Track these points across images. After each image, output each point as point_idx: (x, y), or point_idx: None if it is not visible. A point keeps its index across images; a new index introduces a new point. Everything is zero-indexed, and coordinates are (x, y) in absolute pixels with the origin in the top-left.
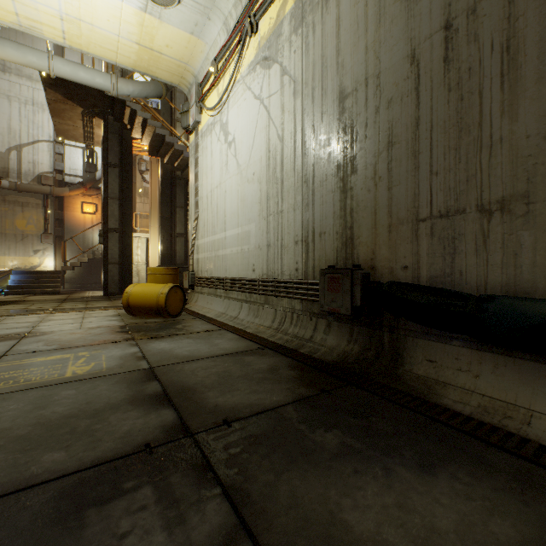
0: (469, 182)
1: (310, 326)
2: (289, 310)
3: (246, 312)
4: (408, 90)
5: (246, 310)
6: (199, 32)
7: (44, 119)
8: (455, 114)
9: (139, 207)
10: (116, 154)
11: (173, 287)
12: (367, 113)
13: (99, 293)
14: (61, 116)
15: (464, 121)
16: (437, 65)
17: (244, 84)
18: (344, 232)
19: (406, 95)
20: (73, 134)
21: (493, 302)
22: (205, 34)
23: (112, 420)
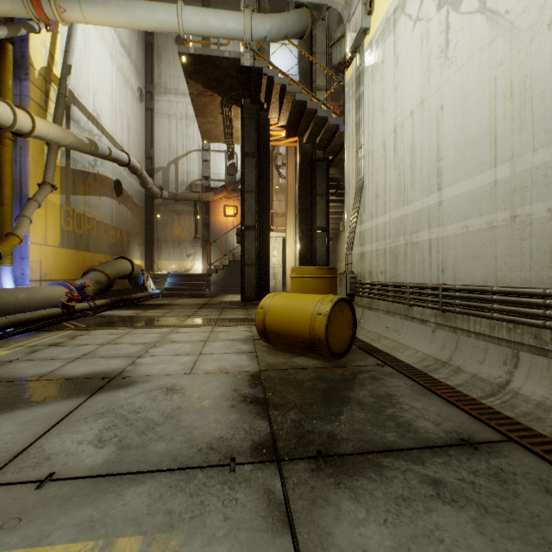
0: None
1: None
2: None
3: (545, 382)
4: None
5: (542, 376)
6: None
7: (195, 130)
8: None
9: (275, 206)
10: (252, 142)
11: (337, 302)
12: None
13: (237, 297)
14: (203, 113)
15: None
16: None
17: None
18: None
19: None
20: (215, 134)
21: None
22: None
23: None
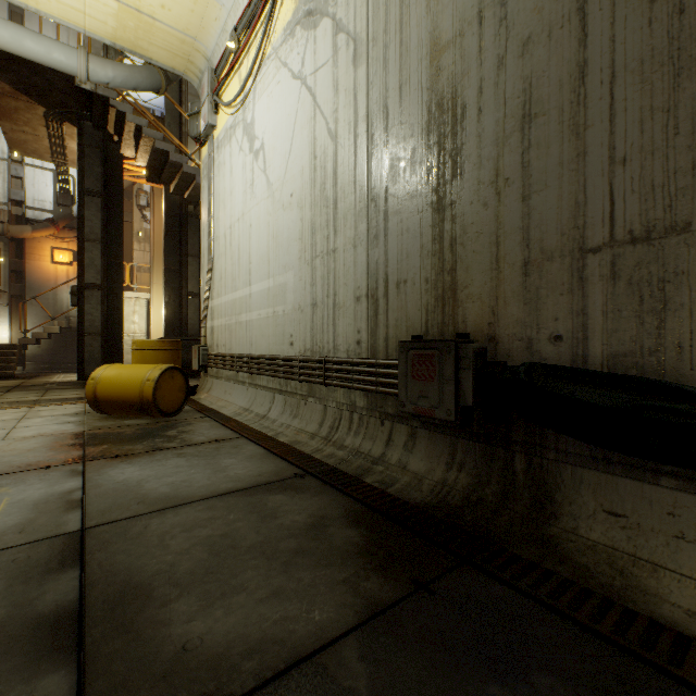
0: None
1: (382, 435)
2: (346, 408)
3: (279, 408)
4: (562, 15)
5: (280, 406)
6: None
7: None
8: (665, 43)
9: (137, 257)
10: (97, 178)
11: (168, 370)
12: (482, 71)
13: (74, 376)
14: (13, 119)
15: (687, 53)
16: None
17: (277, 60)
18: (439, 279)
19: (559, 26)
20: (35, 147)
21: None
22: None
23: None
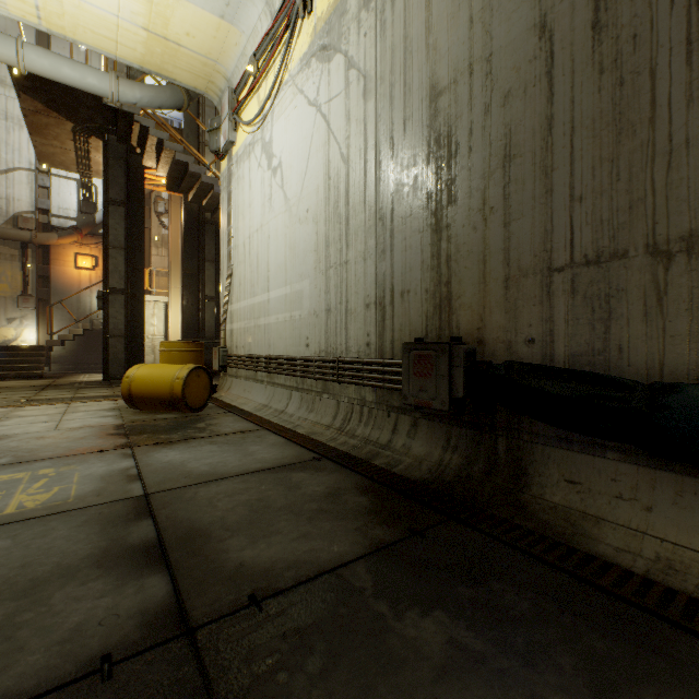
0: (634, 211)
1: (388, 425)
2: (357, 403)
3: (296, 404)
4: (535, 76)
5: (296, 402)
6: (232, 16)
7: (22, 140)
8: (610, 108)
9: (155, 261)
10: (121, 188)
11: (195, 370)
12: (472, 115)
13: (98, 376)
14: (44, 134)
15: (625, 117)
16: (581, 35)
17: (294, 86)
18: (437, 290)
19: (532, 85)
20: (62, 160)
21: (678, 394)
22: (240, 19)
23: (56, 601)
